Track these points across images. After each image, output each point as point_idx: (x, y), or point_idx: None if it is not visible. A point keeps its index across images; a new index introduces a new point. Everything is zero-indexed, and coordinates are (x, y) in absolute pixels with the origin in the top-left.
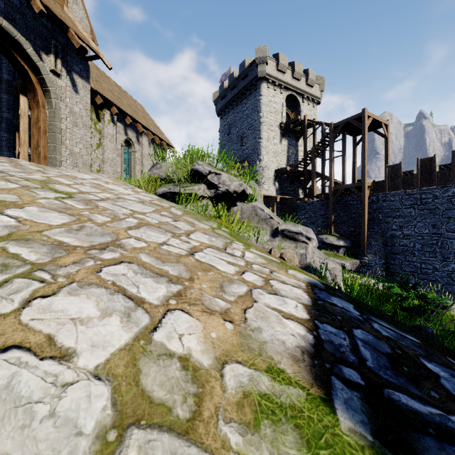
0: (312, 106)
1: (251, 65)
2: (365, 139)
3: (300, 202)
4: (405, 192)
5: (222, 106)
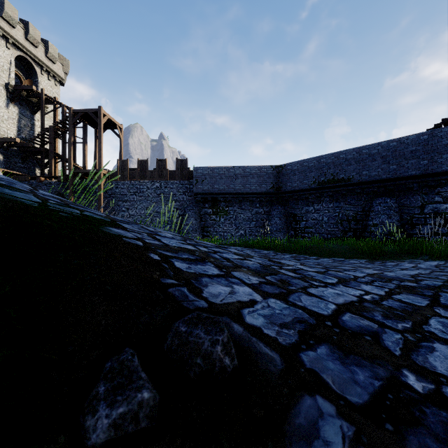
0: (54, 83)
1: None
2: (102, 133)
3: (35, 181)
4: (131, 182)
5: None
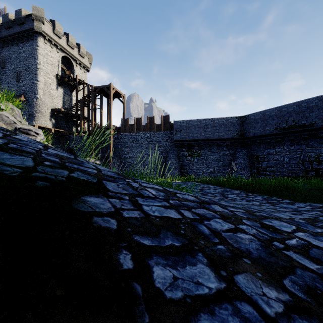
0: (83, 71)
1: (28, 17)
2: (111, 101)
3: (72, 135)
4: (130, 134)
5: None
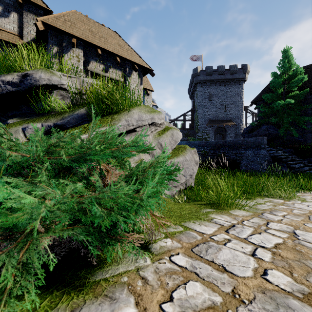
0: None
1: (239, 70)
2: None
3: None
4: None
5: (205, 80)
